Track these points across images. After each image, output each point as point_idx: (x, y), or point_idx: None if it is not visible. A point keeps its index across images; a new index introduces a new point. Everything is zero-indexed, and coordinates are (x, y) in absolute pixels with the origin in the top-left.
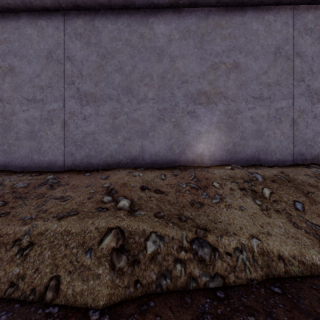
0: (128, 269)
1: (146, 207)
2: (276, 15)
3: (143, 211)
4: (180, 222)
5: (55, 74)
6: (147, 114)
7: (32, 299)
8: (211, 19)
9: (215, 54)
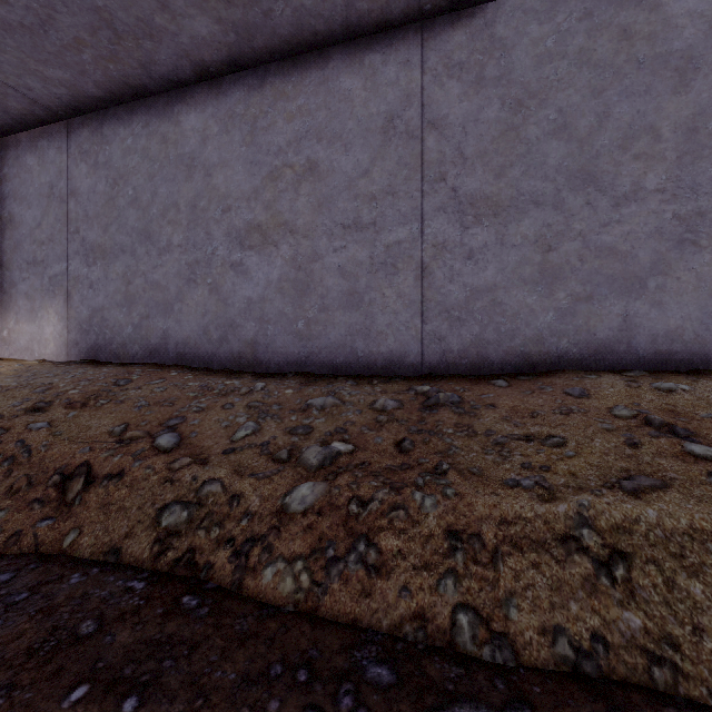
0: None
1: None
2: None
3: None
4: None
5: (401, 164)
6: (641, 232)
7: None
8: None
9: None
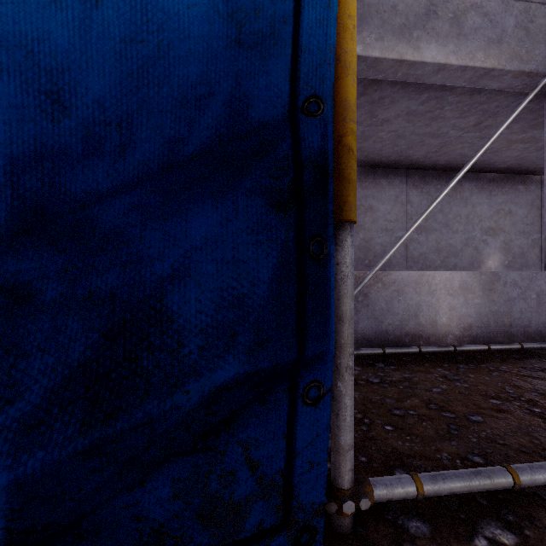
0: None
1: None
2: (531, 181)
3: None
4: None
5: (400, 212)
6: (458, 241)
7: None
8: (496, 181)
9: (498, 204)
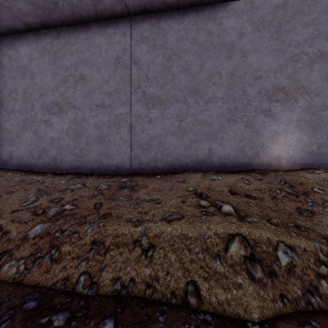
0: (268, 281)
1: (252, 213)
2: None
3: (253, 218)
4: (301, 232)
5: (122, 79)
6: (215, 114)
7: (175, 302)
8: (290, 5)
9: (295, 45)
